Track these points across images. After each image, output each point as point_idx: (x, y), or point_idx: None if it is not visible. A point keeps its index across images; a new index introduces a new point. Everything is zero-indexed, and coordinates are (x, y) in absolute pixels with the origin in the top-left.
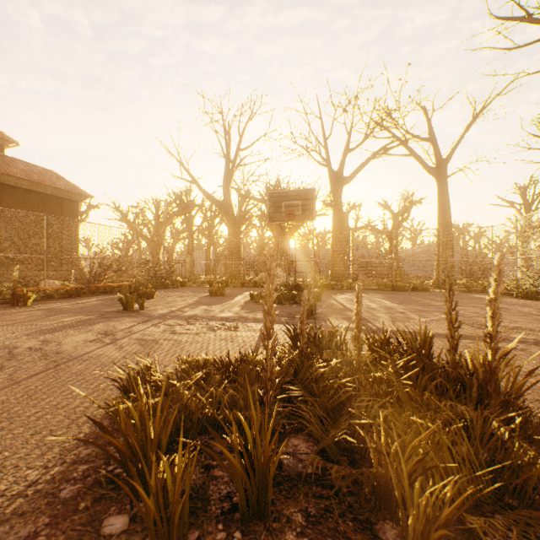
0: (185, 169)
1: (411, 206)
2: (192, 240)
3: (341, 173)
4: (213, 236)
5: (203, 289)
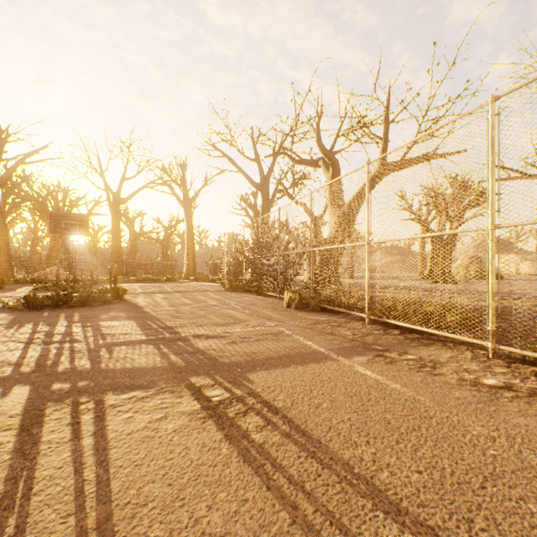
0: None
1: (177, 223)
2: None
3: (119, 195)
4: None
5: None
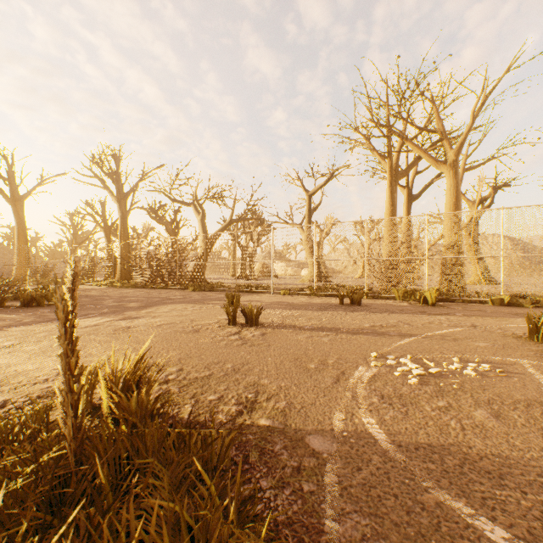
0: None
1: None
2: None
3: None
4: None
5: None
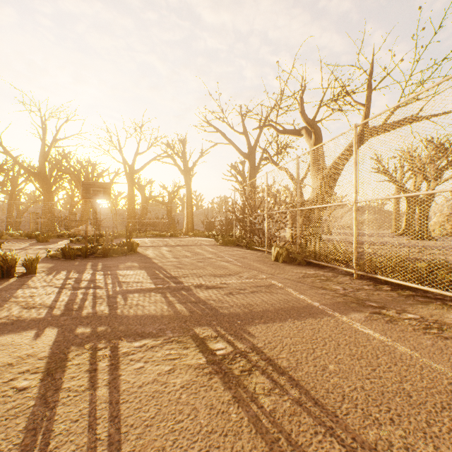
0: None
1: (179, 189)
2: None
3: (133, 167)
4: (16, 194)
5: (25, 240)
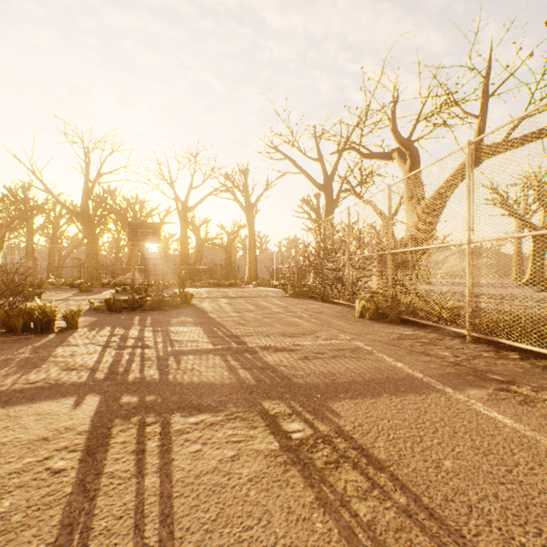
0: (38, 179)
1: (239, 229)
2: (33, 242)
3: (187, 204)
4: (58, 237)
5: (67, 289)
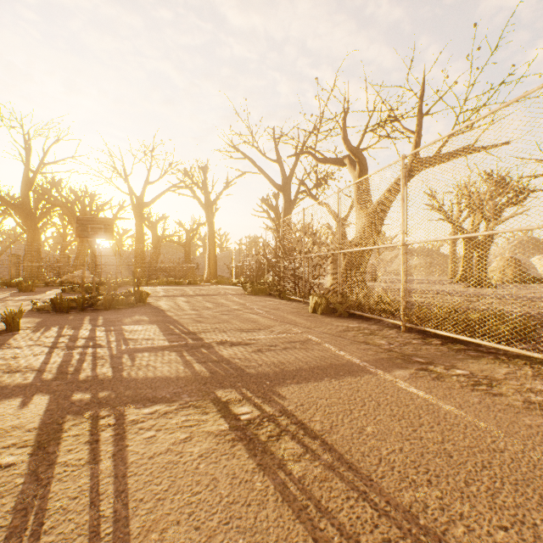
0: None
1: (199, 226)
2: None
3: (142, 199)
4: None
5: (3, 289)
